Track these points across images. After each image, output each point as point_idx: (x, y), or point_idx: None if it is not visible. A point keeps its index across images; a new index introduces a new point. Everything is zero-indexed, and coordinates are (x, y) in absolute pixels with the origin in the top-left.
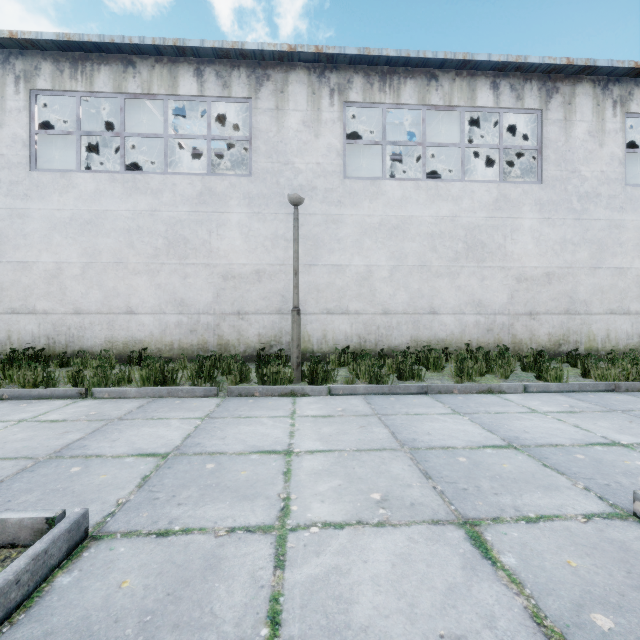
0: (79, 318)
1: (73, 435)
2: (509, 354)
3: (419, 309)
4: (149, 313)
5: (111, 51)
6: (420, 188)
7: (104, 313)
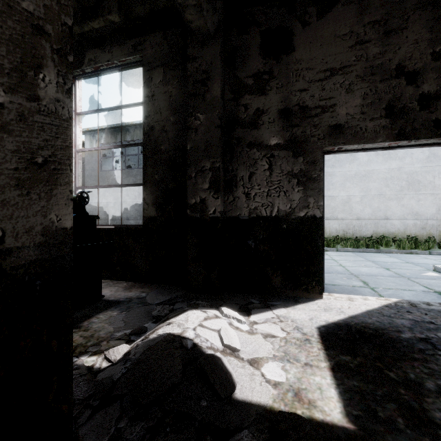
0: None
1: None
2: (429, 240)
3: (378, 217)
4: None
5: None
6: (378, 155)
7: None
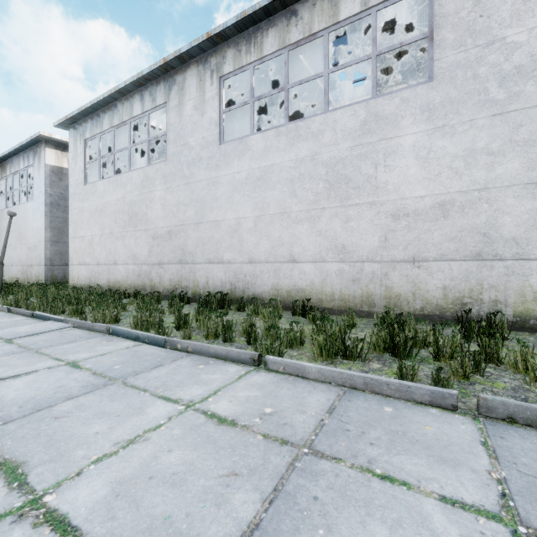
0: (252, 267)
1: (242, 496)
2: None
3: None
4: (310, 261)
5: (276, 10)
6: None
7: (271, 262)
